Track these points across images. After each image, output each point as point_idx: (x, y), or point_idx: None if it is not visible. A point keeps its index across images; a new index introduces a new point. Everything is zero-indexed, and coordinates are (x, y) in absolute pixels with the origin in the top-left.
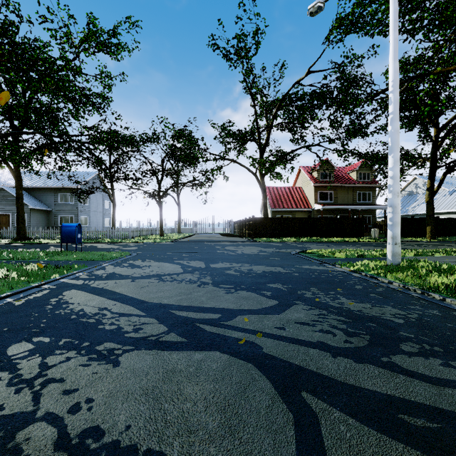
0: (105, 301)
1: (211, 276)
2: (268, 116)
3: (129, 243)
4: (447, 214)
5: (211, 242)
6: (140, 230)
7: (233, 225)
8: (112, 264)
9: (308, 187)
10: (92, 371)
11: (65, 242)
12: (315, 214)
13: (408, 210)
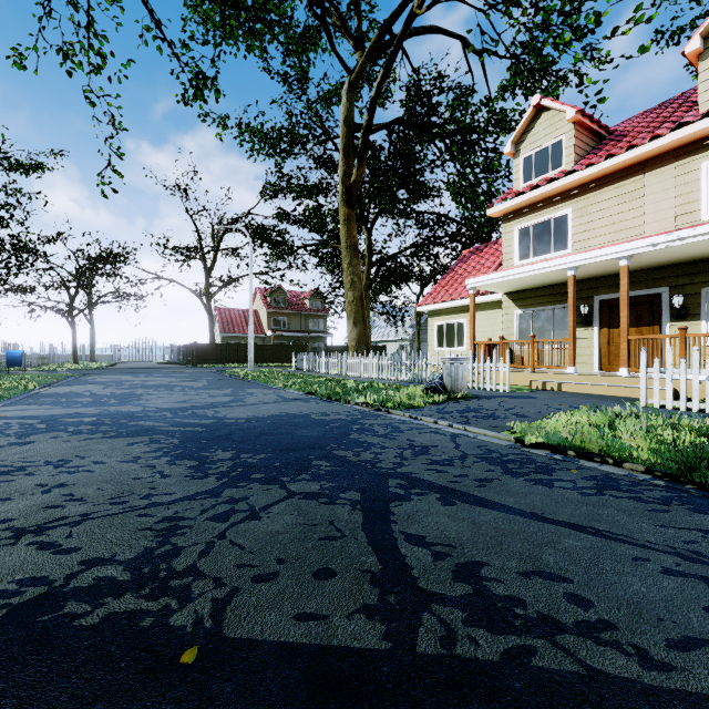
0: (109, 381)
1: (153, 377)
2: (216, 233)
3: (46, 370)
4: (386, 342)
5: (148, 368)
6: (43, 357)
7: (176, 351)
8: (80, 377)
9: (263, 311)
10: (128, 383)
11: (10, 366)
12: (269, 340)
13: None
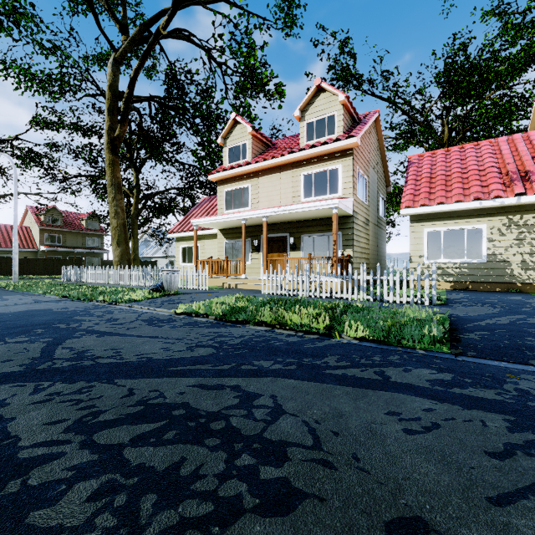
0: None
1: None
2: None
3: None
4: (158, 258)
5: None
6: None
7: None
8: None
9: (35, 228)
10: None
11: None
12: (42, 254)
13: (140, 254)
